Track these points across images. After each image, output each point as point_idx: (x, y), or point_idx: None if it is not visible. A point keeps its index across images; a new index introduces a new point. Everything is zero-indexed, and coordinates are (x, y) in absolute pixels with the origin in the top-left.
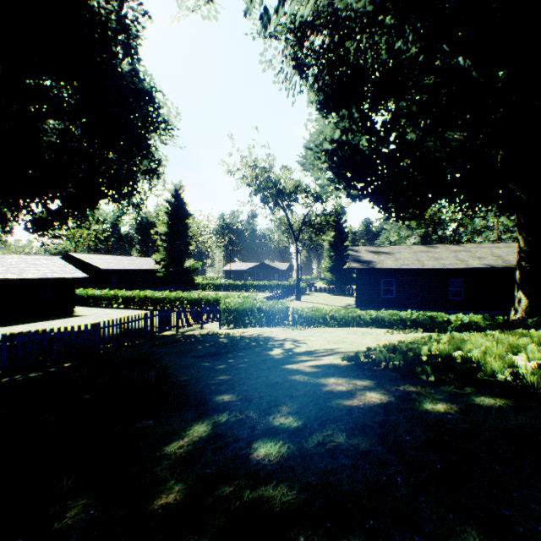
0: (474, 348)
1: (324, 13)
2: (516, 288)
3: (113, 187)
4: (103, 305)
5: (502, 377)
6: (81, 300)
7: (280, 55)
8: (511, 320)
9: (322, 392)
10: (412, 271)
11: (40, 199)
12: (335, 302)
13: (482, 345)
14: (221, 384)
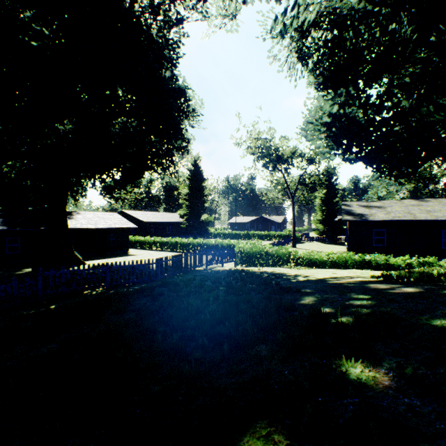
0: None
1: (326, 13)
2: None
3: (154, 161)
4: (146, 248)
5: None
6: (131, 244)
7: (286, 50)
8: None
9: (370, 288)
10: (404, 223)
11: (110, 173)
12: (327, 249)
13: None
14: (294, 286)
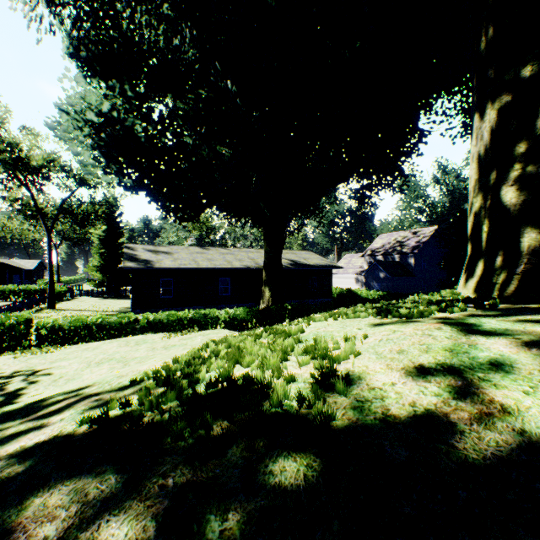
0: (253, 360)
1: None
2: (264, 284)
3: None
4: None
5: (288, 403)
6: None
7: None
8: (262, 309)
9: None
10: (190, 271)
11: None
12: (107, 306)
13: (259, 354)
14: None
